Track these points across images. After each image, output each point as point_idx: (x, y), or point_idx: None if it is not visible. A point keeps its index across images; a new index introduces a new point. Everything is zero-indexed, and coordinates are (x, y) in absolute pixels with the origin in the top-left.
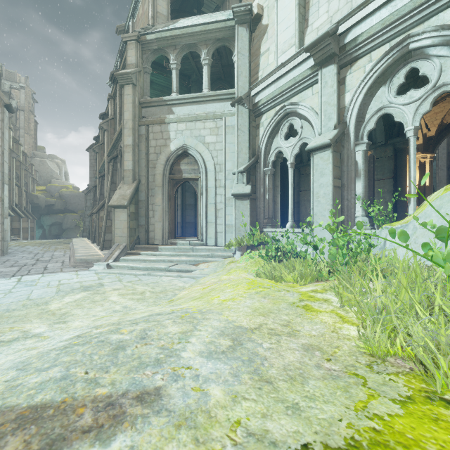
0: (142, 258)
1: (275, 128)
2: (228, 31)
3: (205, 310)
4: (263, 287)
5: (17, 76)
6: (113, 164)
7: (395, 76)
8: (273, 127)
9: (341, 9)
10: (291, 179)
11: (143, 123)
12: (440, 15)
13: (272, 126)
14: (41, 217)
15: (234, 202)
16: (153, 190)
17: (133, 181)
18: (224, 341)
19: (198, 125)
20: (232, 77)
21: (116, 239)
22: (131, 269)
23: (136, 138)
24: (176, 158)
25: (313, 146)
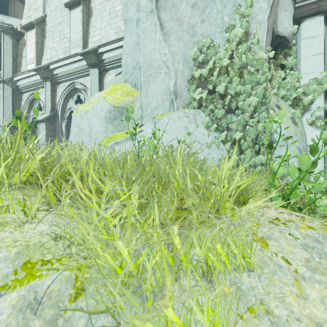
0: None
1: (32, 103)
2: None
3: None
4: None
5: None
6: None
7: (74, 96)
8: (30, 103)
9: (55, 56)
10: None
11: None
12: (81, 79)
13: (29, 102)
14: None
15: None
16: None
17: None
18: None
19: None
20: None
21: None
22: None
23: None
24: None
25: (37, 120)
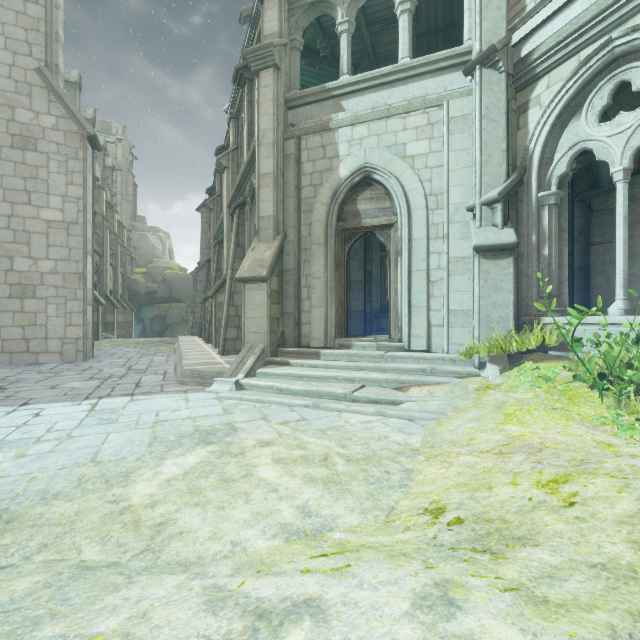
0: (295, 372)
1: (572, 102)
2: None
3: None
4: None
5: (113, 127)
6: (239, 215)
7: None
8: (569, 100)
9: None
10: (623, 206)
11: (290, 134)
12: None
13: (566, 97)
14: (140, 309)
15: (477, 263)
16: (308, 250)
17: (274, 236)
18: None
19: (392, 125)
20: None
21: (247, 337)
22: (279, 393)
23: (280, 160)
24: (350, 191)
25: None
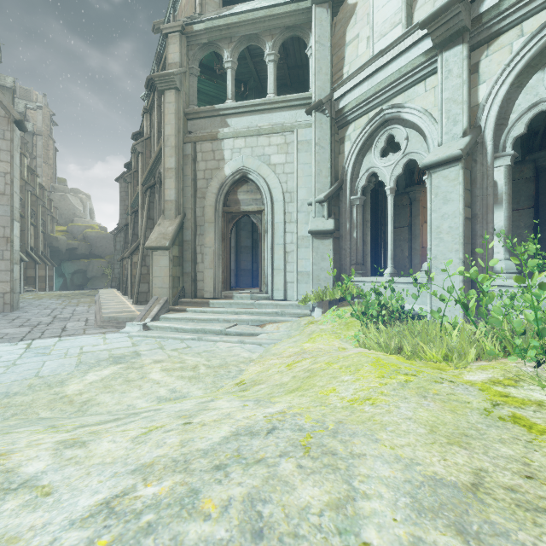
0: (189, 316)
1: (367, 142)
2: (301, 16)
3: (332, 424)
4: (404, 374)
5: (33, 94)
6: (150, 194)
7: None
8: (365, 140)
9: None
10: (390, 210)
11: (188, 140)
12: None
13: (363, 139)
14: (61, 263)
15: (311, 241)
16: (202, 227)
17: (176, 216)
18: (443, 538)
19: (261, 141)
20: (300, 83)
21: (154, 291)
22: (175, 331)
23: (180, 159)
24: (232, 185)
25: (434, 161)
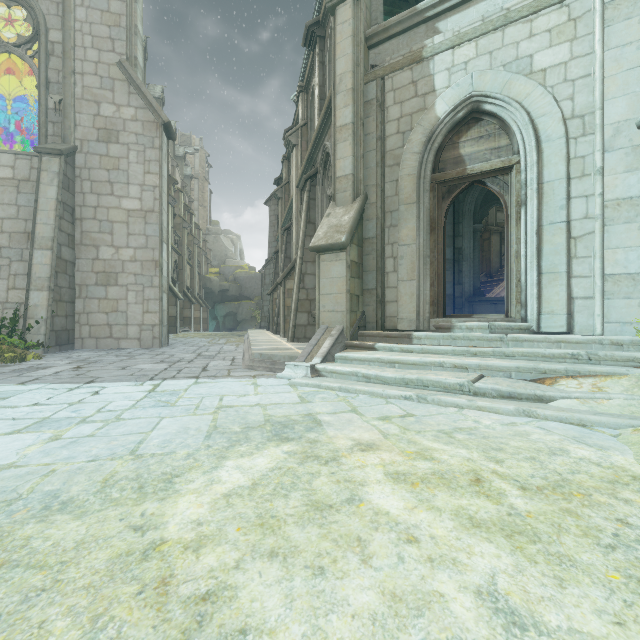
0: (384, 356)
1: None
2: None
3: None
4: None
5: (191, 139)
6: (309, 188)
7: None
8: None
9: None
10: None
11: (371, 76)
12: None
13: None
14: (214, 306)
15: None
16: (394, 213)
17: (353, 199)
18: None
19: (512, 34)
20: None
21: (322, 317)
22: (365, 381)
23: (359, 108)
24: (449, 132)
25: None
